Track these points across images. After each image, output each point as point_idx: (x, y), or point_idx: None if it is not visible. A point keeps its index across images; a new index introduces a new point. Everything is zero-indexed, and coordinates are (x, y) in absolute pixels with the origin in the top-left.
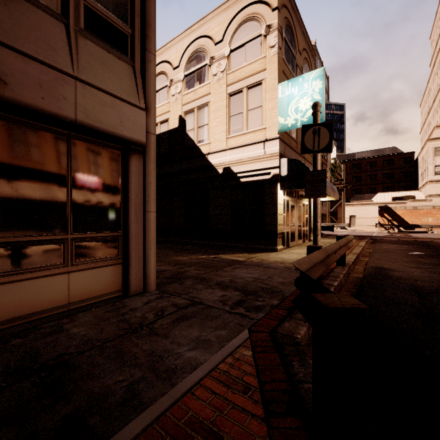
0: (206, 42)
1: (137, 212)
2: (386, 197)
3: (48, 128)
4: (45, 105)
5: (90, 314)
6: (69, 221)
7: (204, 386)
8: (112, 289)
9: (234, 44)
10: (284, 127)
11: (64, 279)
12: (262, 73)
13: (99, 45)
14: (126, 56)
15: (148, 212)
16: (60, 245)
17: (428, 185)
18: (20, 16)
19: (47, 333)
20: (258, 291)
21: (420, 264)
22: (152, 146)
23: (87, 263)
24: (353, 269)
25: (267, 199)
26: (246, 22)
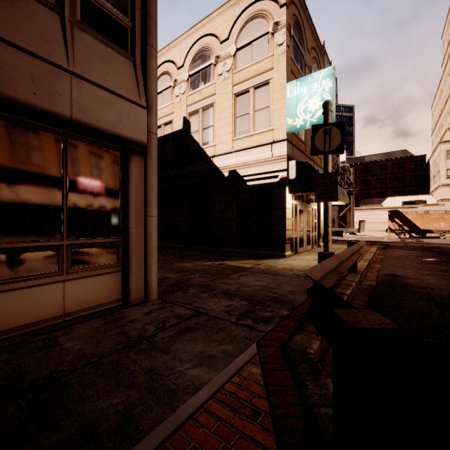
0: (211, 41)
1: (138, 217)
2: (397, 202)
3: (41, 127)
4: (37, 101)
5: (86, 326)
6: (65, 226)
7: (208, 410)
8: (111, 299)
9: (241, 42)
10: (292, 128)
11: (59, 288)
12: (269, 72)
13: (97, 39)
14: (126, 51)
15: (149, 216)
16: (54, 252)
17: (440, 189)
18: (10, 5)
19: (39, 348)
20: (266, 301)
21: (435, 271)
22: (153, 147)
23: (84, 271)
24: (365, 276)
25: (274, 203)
26: (253, 19)
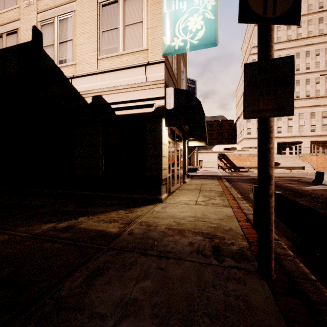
0: None
1: None
2: (220, 148)
3: None
4: None
5: None
6: None
7: None
8: None
9: None
10: (170, 49)
11: None
12: None
13: None
14: None
15: None
16: None
17: (244, 141)
18: None
19: None
20: None
21: None
22: None
23: None
24: None
25: (149, 138)
26: None
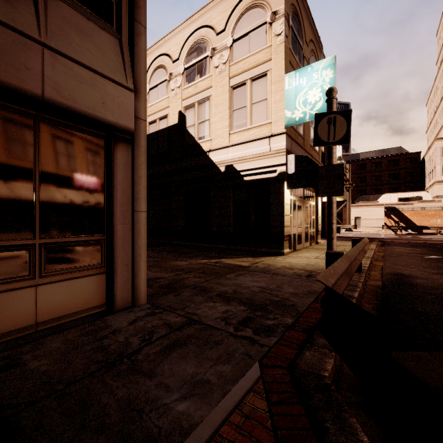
0: (207, 33)
1: (124, 212)
2: (392, 198)
3: (8, 107)
4: None
5: (60, 338)
6: (37, 223)
7: None
8: (93, 304)
9: (237, 33)
10: (291, 121)
11: (30, 294)
12: (267, 63)
13: (76, 10)
14: (110, 27)
15: (137, 211)
16: (24, 252)
17: (436, 185)
18: None
19: None
20: (267, 305)
21: (442, 270)
22: (142, 134)
23: (61, 273)
24: (368, 275)
25: (272, 199)
26: (250, 9)
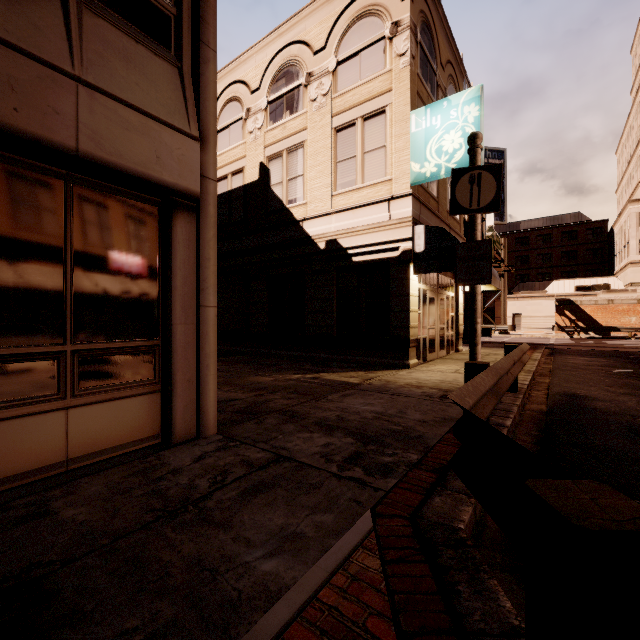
0: (301, 51)
1: (186, 307)
2: (567, 287)
3: (30, 164)
4: (19, 122)
5: (101, 480)
6: (68, 322)
7: None
8: (144, 434)
9: (343, 52)
10: (419, 178)
11: (59, 419)
12: (385, 95)
13: (120, 29)
14: (167, 51)
15: (204, 306)
16: (51, 363)
17: (630, 268)
18: None
19: (19, 519)
20: (383, 437)
21: (633, 388)
22: (211, 200)
23: (100, 392)
24: (528, 396)
25: (393, 288)
26: (361, 18)
